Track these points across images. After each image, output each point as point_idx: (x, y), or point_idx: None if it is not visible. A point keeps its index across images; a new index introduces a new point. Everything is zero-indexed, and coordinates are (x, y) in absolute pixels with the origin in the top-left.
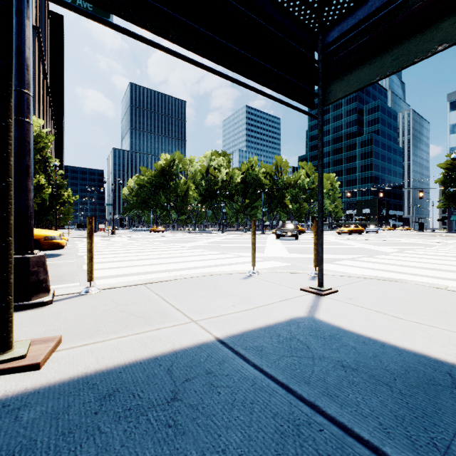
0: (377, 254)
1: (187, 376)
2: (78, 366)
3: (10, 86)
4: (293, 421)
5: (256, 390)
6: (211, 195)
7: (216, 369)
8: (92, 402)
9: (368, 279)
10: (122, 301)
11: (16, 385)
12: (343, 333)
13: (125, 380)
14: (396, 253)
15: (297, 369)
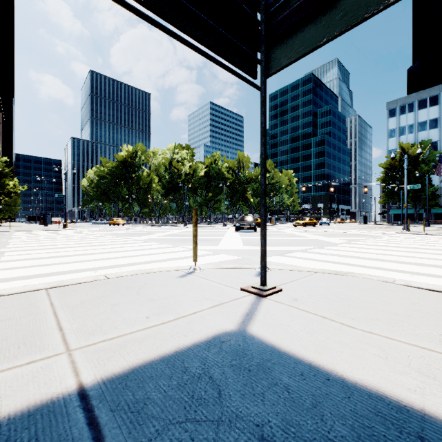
0: (328, 245)
1: None
2: None
3: None
4: None
5: None
6: (175, 188)
7: None
8: None
9: (317, 273)
10: None
11: None
12: (277, 357)
13: None
14: (345, 244)
15: None
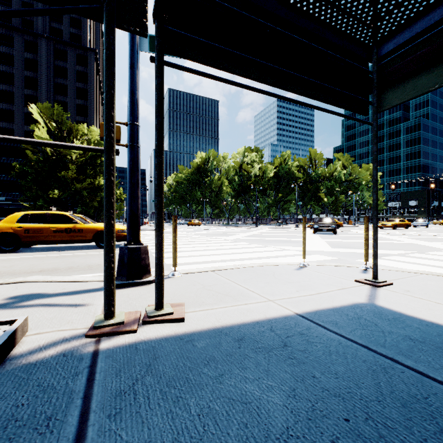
0: (430, 250)
1: (287, 334)
2: (207, 322)
3: (163, 134)
4: (379, 365)
5: (344, 346)
6: (245, 190)
7: (306, 332)
8: (232, 342)
9: (423, 274)
10: (205, 283)
11: (178, 329)
12: (405, 317)
13: (245, 332)
14: None
15: (371, 338)
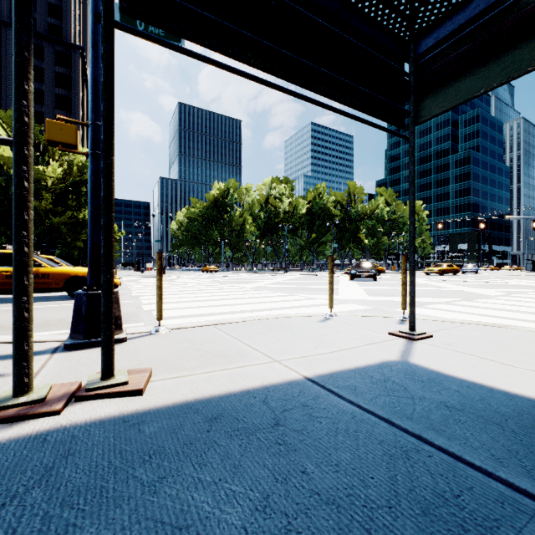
0: (479, 298)
1: (284, 407)
2: (176, 394)
3: (113, 125)
4: (400, 448)
5: (357, 421)
6: (272, 229)
7: (312, 403)
8: (201, 423)
9: (469, 325)
10: (196, 341)
11: (127, 407)
12: (443, 377)
13: (225, 407)
14: (503, 296)
15: (397, 407)
